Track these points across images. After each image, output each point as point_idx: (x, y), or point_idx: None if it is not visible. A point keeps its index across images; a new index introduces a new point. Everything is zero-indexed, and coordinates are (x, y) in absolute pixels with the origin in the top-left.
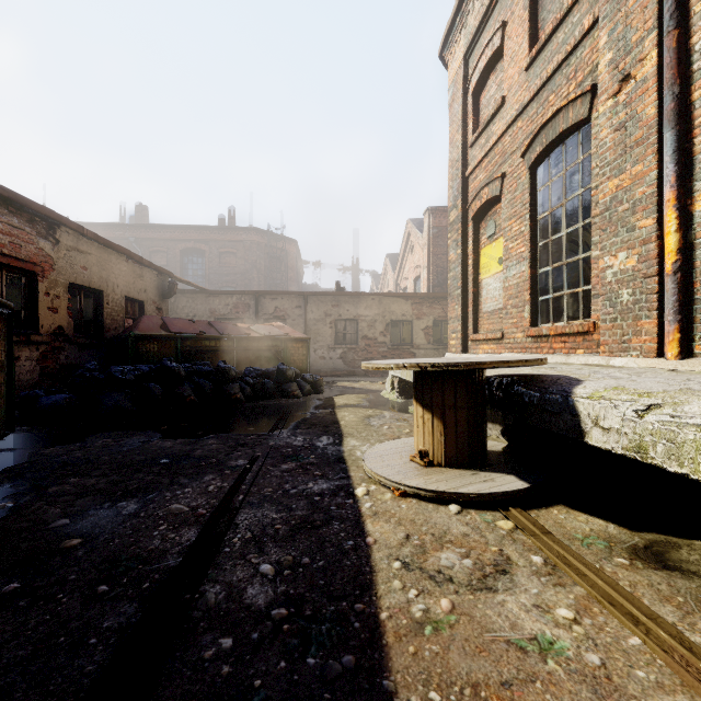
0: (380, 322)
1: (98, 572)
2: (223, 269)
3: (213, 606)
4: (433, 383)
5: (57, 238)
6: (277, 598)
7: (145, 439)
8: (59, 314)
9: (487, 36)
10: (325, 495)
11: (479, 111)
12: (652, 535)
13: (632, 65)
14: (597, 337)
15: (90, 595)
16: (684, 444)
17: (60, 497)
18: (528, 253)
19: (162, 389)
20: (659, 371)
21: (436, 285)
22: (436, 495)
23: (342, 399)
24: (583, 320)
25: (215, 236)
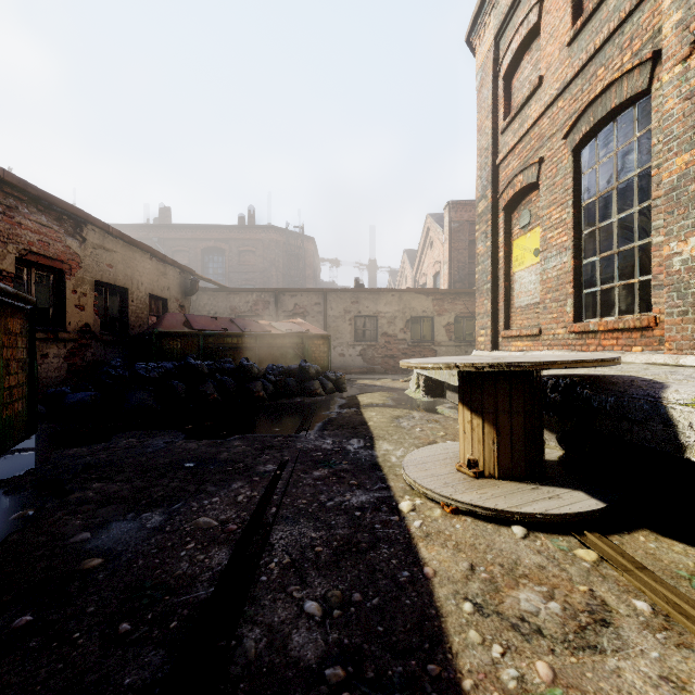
0: (400, 319)
1: (119, 603)
2: (243, 268)
3: (253, 658)
4: (483, 385)
5: (84, 236)
6: (329, 650)
7: (169, 440)
8: (86, 312)
9: (522, 14)
10: (366, 510)
11: (510, 95)
12: None
13: None
14: (659, 333)
15: (110, 635)
16: None
17: (82, 506)
18: (571, 242)
19: (186, 387)
20: None
21: (457, 280)
22: (495, 514)
23: (366, 397)
24: (639, 314)
25: (234, 234)
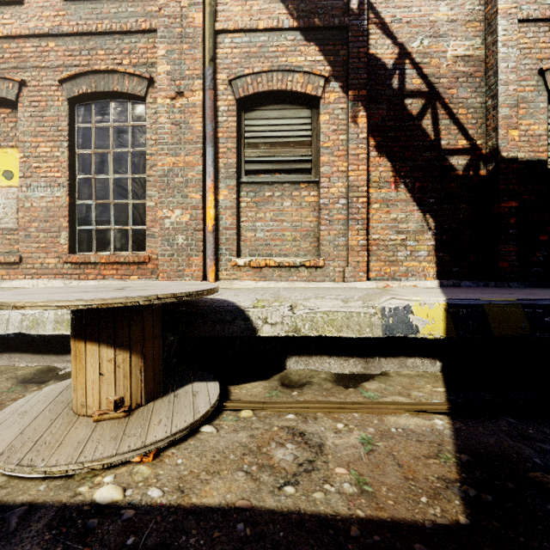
0: None
1: None
2: None
3: None
4: (132, 316)
5: None
6: None
7: None
8: None
9: None
10: None
11: None
12: (275, 377)
13: (186, 88)
14: (152, 267)
15: None
16: (318, 321)
17: None
18: (67, 181)
19: None
20: (221, 289)
21: None
22: (190, 429)
23: None
24: (133, 252)
25: None
